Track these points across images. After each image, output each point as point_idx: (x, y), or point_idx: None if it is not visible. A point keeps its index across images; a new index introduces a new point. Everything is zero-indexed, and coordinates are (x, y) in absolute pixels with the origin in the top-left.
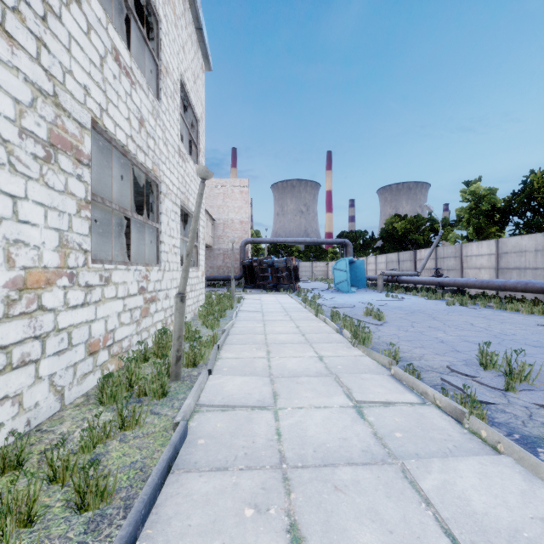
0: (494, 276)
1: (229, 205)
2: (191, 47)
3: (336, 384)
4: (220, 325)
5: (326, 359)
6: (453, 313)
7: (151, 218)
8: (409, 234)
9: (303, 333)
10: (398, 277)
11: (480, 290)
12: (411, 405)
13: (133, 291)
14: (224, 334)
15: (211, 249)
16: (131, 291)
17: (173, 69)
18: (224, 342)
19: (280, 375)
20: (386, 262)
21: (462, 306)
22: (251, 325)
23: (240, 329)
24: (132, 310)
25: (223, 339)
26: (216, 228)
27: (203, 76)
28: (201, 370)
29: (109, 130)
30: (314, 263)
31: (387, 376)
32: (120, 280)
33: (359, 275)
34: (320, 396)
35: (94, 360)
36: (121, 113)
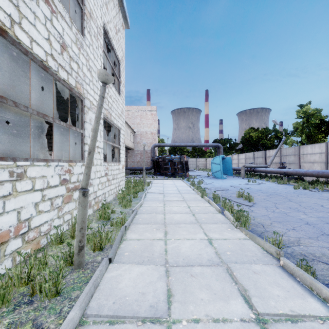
0: (324, 168)
1: (144, 122)
2: (113, 7)
3: (229, 279)
4: (132, 205)
5: (215, 242)
6: (302, 195)
7: (77, 126)
8: (260, 140)
9: (193, 213)
10: (254, 168)
11: (313, 177)
12: (323, 321)
13: (53, 183)
14: (132, 214)
15: (132, 150)
16: (51, 183)
17: (97, 17)
18: (132, 221)
19: (175, 263)
20: (245, 158)
21: (306, 189)
22: (154, 205)
23: (146, 208)
24: (52, 199)
25: (130, 220)
26: (136, 137)
27: (123, 32)
28: (106, 254)
29: (23, 42)
30: (197, 159)
31: (277, 268)
32: (37, 175)
33: (227, 167)
34: (216, 299)
35: (2, 251)
36: (38, 32)
